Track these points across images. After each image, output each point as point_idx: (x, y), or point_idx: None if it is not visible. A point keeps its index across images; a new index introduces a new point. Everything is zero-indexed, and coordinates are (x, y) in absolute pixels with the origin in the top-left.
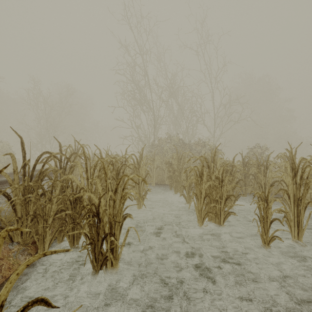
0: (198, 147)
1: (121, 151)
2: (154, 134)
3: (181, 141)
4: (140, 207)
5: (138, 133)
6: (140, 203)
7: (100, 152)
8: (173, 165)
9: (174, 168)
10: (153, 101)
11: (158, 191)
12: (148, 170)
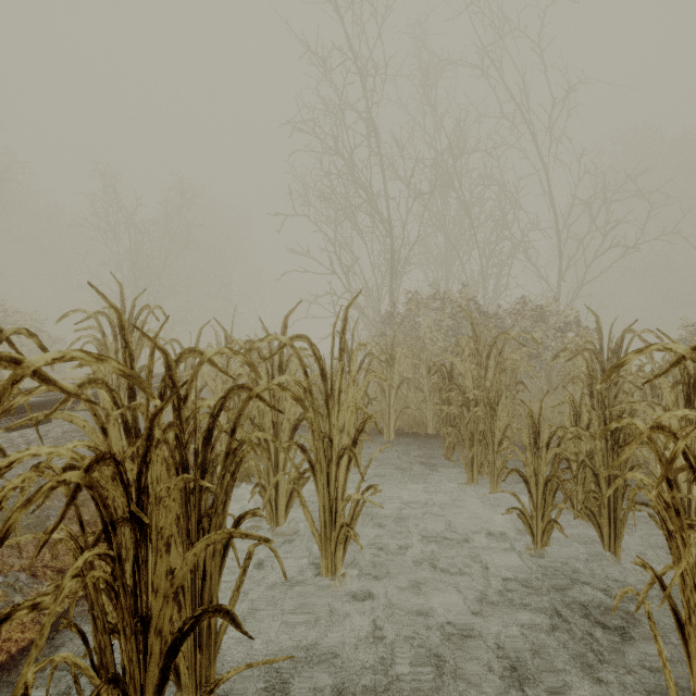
0: (522, 323)
1: (265, 326)
2: (391, 289)
3: (465, 307)
4: (332, 569)
5: (349, 287)
6: (334, 550)
7: (122, 325)
8: (457, 379)
9: (470, 393)
10: (388, 198)
11: (407, 466)
12: (367, 412)
